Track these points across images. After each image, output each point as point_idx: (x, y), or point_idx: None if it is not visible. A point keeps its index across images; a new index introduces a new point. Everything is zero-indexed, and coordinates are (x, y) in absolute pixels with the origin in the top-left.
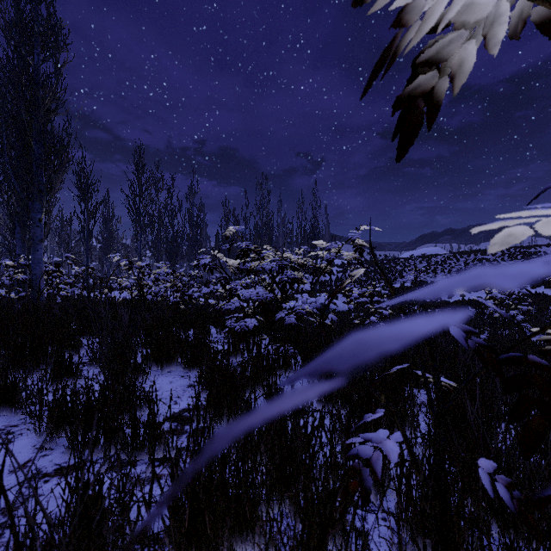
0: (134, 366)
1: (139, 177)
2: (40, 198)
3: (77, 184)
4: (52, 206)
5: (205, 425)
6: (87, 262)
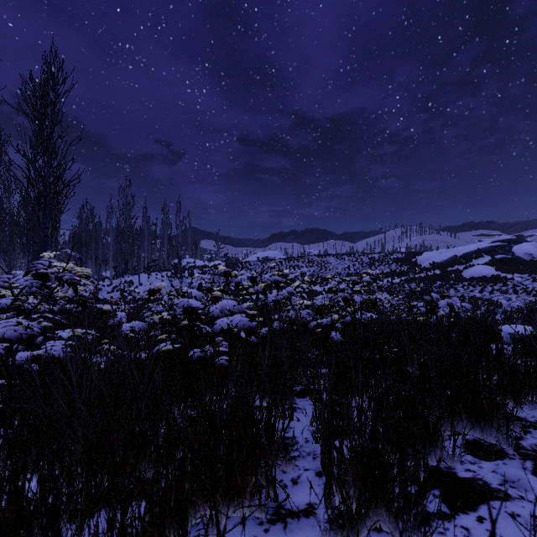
0: None
1: (28, 208)
2: None
3: None
4: None
5: None
6: None
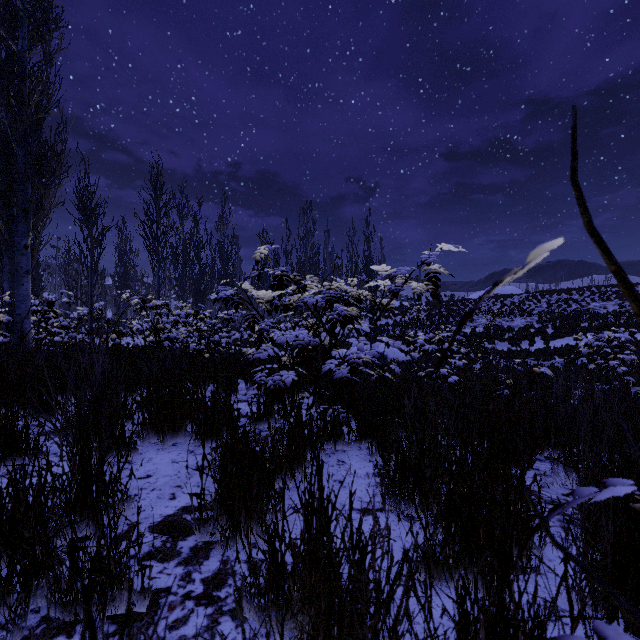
0: (121, 438)
1: (157, 199)
2: (25, 218)
3: (78, 205)
4: (42, 229)
5: (210, 540)
6: (91, 300)
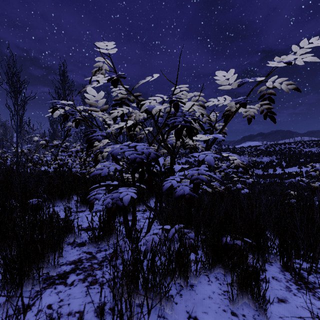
0: None
1: (63, 85)
2: None
3: (8, 83)
4: None
5: None
6: (17, 142)
